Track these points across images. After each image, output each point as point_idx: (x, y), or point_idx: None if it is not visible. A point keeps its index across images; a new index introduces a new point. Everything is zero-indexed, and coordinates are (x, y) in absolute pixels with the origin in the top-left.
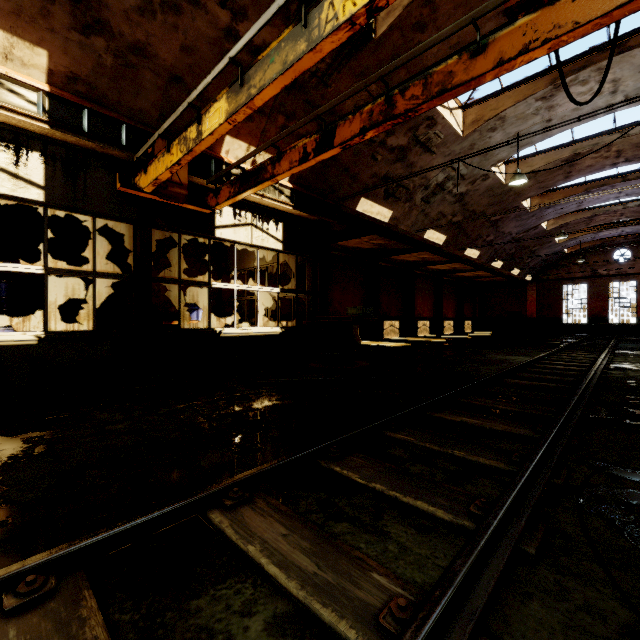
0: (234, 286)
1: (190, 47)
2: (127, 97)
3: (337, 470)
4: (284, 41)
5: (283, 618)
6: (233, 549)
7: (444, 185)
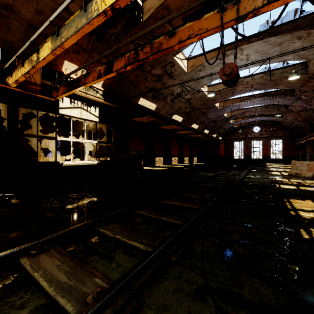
0: (71, 139)
1: (41, 11)
2: (1, 33)
3: (101, 231)
4: (76, 17)
5: (41, 307)
6: (28, 276)
7: (180, 94)
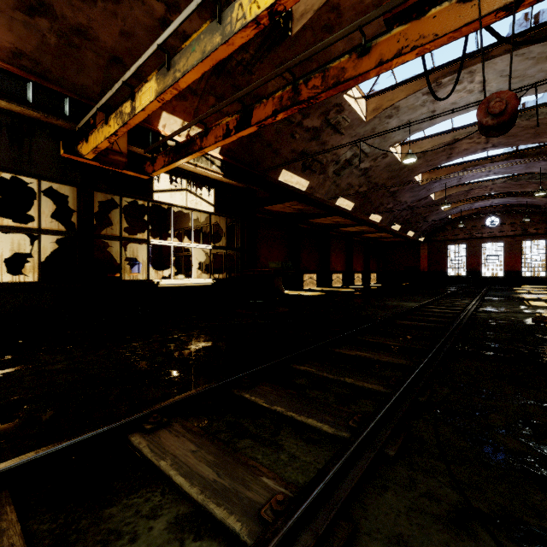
0: (171, 243)
1: (129, 33)
2: (70, 73)
3: (247, 397)
4: (203, 34)
5: (184, 518)
6: (148, 465)
7: (352, 161)
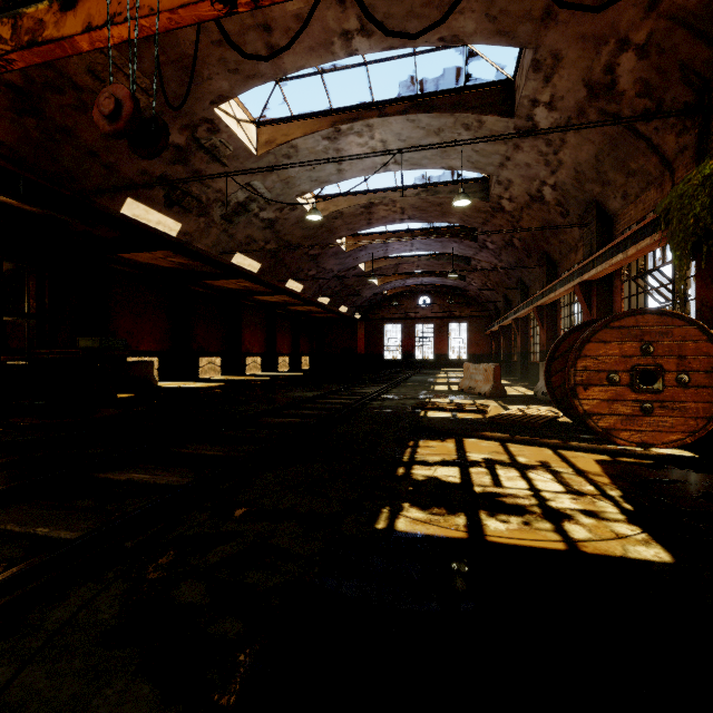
0: None
1: None
2: None
3: None
4: None
5: None
6: None
7: (248, 206)
